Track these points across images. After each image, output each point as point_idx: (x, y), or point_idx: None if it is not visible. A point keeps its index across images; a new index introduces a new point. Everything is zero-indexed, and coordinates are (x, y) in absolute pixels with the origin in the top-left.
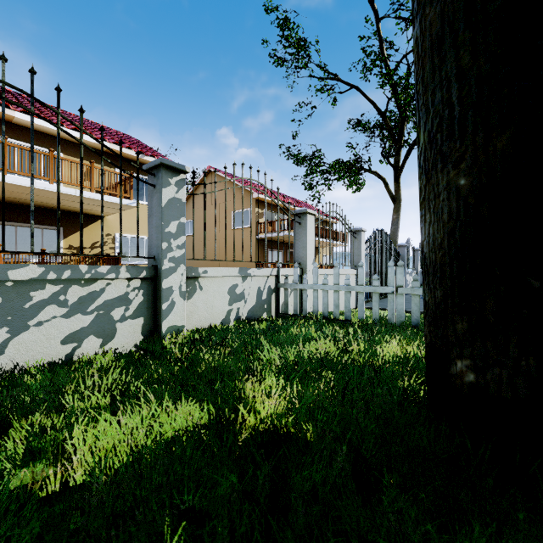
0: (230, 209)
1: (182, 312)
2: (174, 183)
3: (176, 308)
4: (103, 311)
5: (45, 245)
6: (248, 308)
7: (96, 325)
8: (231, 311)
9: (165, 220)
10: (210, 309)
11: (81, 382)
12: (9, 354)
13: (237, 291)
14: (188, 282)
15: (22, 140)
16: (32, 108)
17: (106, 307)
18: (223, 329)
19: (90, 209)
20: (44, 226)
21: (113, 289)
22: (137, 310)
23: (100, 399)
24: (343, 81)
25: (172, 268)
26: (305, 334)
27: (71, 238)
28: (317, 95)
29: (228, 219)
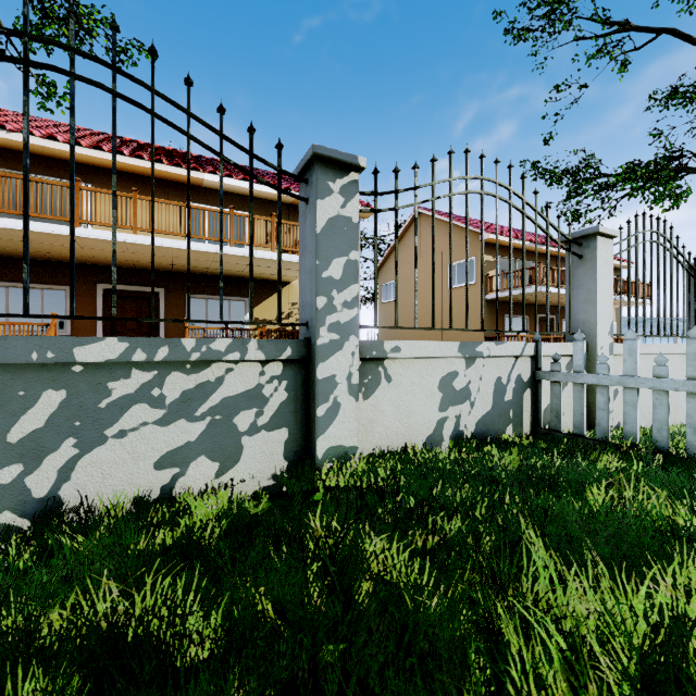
0: (445, 262)
1: (353, 422)
2: (338, 190)
3: (341, 414)
4: (221, 416)
5: (232, 319)
6: (476, 416)
7: (209, 439)
8: (444, 422)
9: (323, 256)
10: (406, 416)
11: (83, 602)
12: (77, 480)
13: (455, 384)
14: (366, 368)
15: (211, 204)
16: (113, 85)
17: (225, 409)
18: (428, 461)
19: (274, 274)
20: (231, 297)
21: (236, 379)
22: (276, 416)
23: (77, 689)
24: (640, 27)
25: (335, 343)
26: (654, 525)
27: (257, 310)
28: (589, 65)
29: (443, 275)
